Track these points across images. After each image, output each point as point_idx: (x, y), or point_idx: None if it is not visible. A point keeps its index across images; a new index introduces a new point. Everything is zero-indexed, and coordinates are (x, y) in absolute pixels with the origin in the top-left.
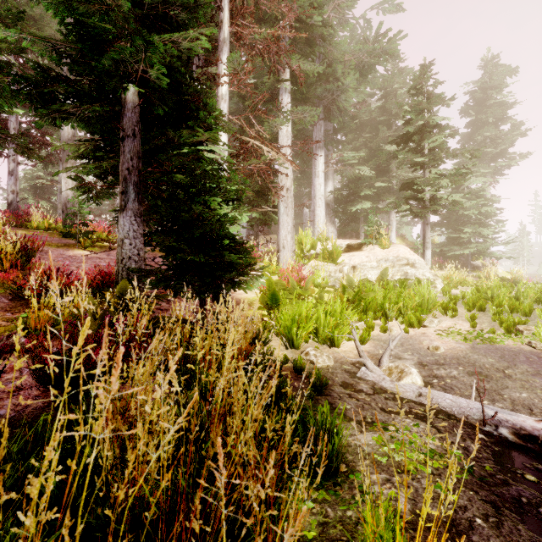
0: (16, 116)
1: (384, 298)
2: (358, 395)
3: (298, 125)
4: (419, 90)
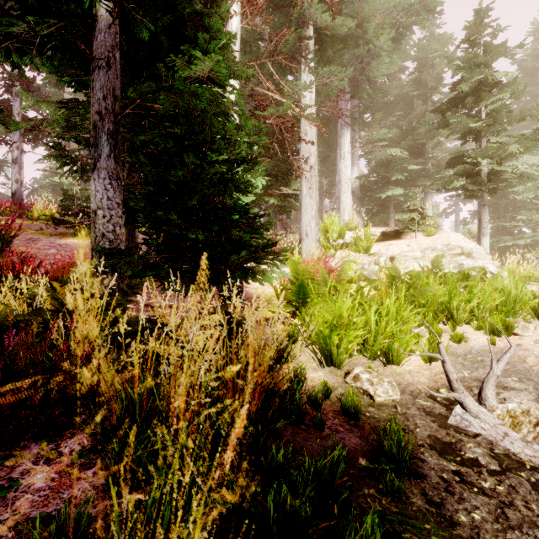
0: (20, 101)
1: (449, 295)
2: (478, 477)
3: (323, 94)
4: (473, 42)
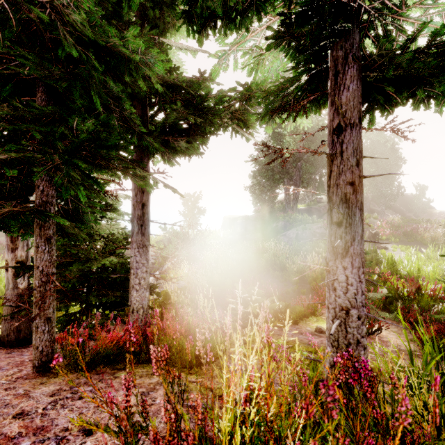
0: None
1: None
2: None
3: None
4: None
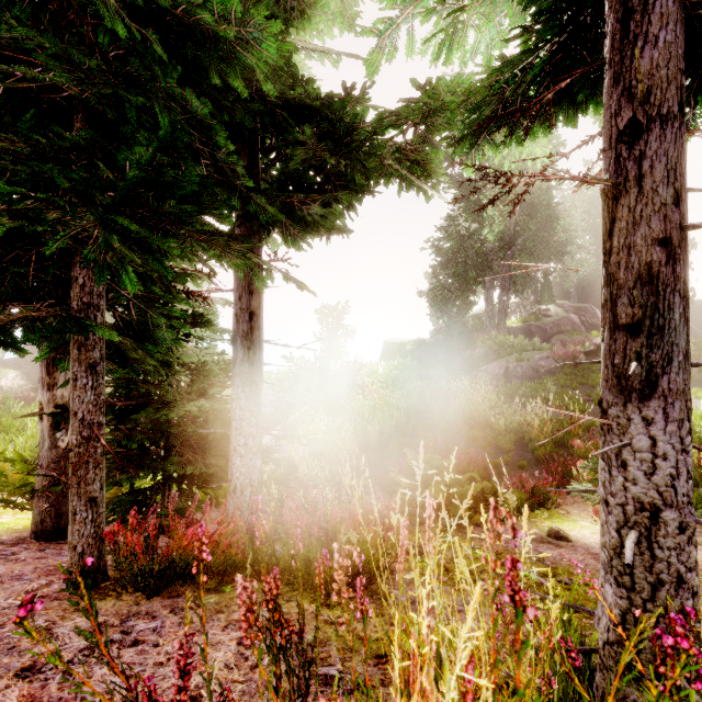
0: None
1: None
2: None
3: None
4: None
